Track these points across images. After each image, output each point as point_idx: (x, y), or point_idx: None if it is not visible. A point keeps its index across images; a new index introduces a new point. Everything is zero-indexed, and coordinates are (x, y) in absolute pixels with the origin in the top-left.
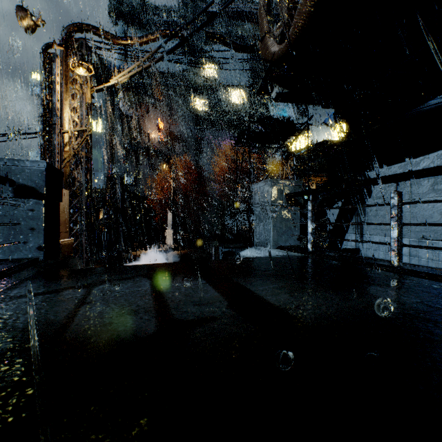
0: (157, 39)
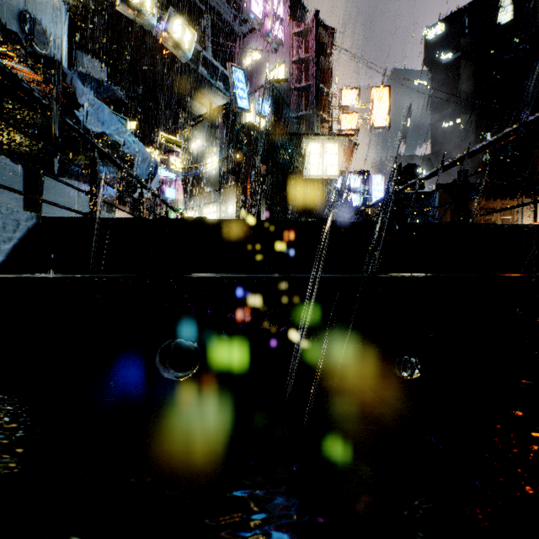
0: None
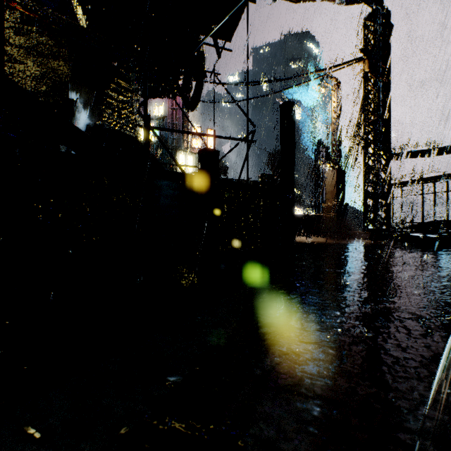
0: (305, 2)
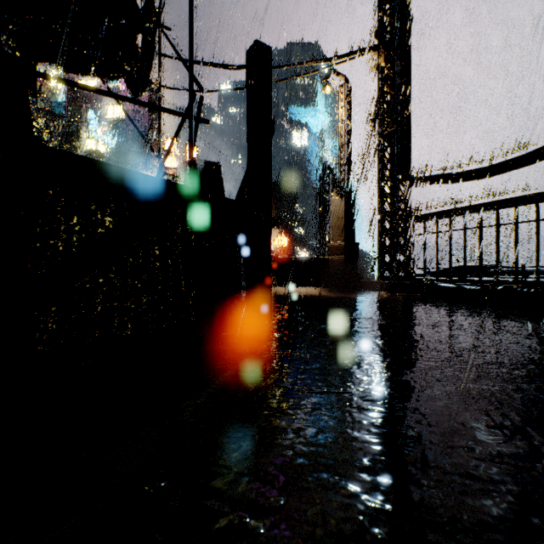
0: None
